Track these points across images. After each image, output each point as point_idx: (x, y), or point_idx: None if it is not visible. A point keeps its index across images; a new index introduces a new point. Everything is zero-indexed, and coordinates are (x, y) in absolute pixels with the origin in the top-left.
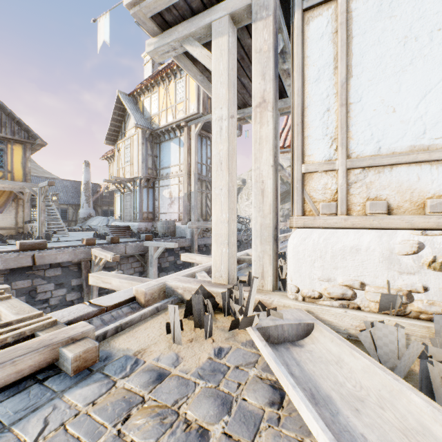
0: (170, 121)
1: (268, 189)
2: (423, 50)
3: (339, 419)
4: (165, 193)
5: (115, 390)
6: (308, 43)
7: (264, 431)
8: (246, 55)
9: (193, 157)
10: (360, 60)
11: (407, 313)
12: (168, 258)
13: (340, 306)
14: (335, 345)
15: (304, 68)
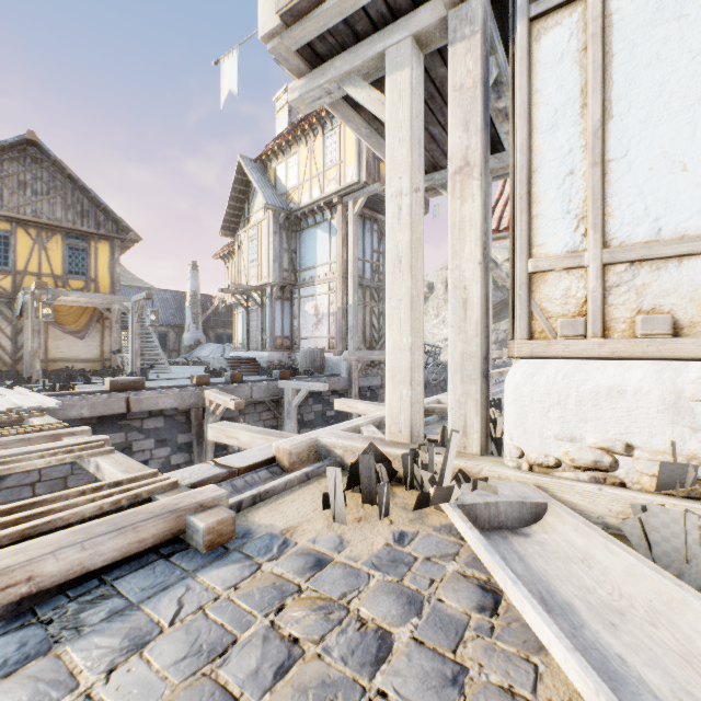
0: (315, 196)
1: (474, 299)
2: None
3: (584, 633)
4: (308, 307)
5: (261, 574)
6: (538, 70)
7: (470, 642)
8: (437, 92)
9: (350, 250)
10: (625, 91)
11: None
12: (313, 407)
13: (590, 480)
14: (581, 536)
15: (532, 110)
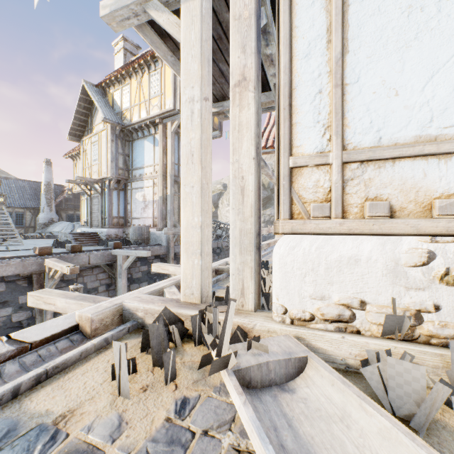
0: (143, 116)
1: (250, 187)
2: (430, 23)
3: None
4: (138, 196)
5: None
6: (296, 11)
7: None
8: (224, 34)
9: (169, 157)
10: (357, 32)
11: (416, 338)
12: (140, 268)
13: (336, 330)
14: (338, 391)
15: (292, 41)
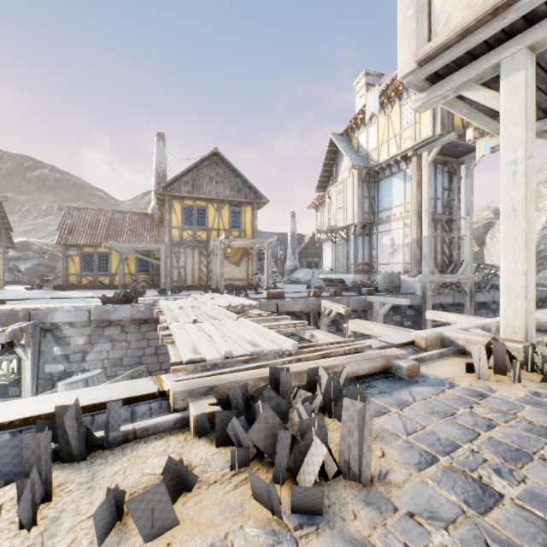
0: (392, 153)
1: None
2: None
3: None
4: (384, 239)
5: (447, 393)
6: None
7: None
8: (541, 70)
9: (424, 192)
10: None
11: None
12: (392, 317)
13: None
14: None
15: None
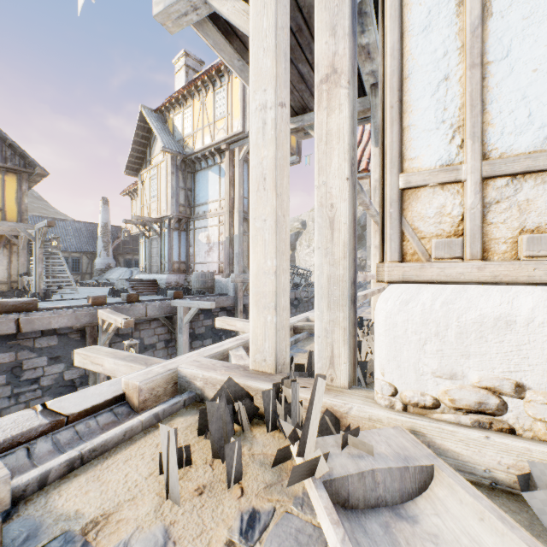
0: (207, 143)
1: (342, 218)
2: None
3: None
4: (201, 236)
5: None
6: None
7: None
8: (305, 24)
9: (236, 189)
10: None
11: None
12: (204, 322)
13: (474, 424)
14: (492, 532)
15: (404, 11)
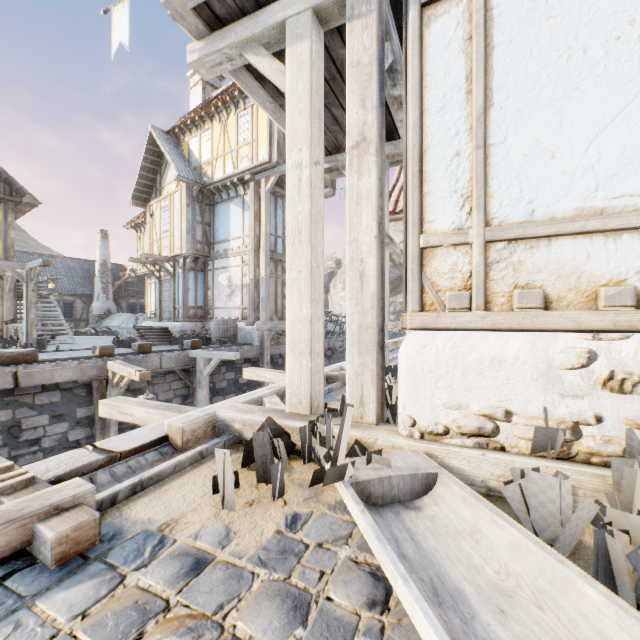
0: (229, 172)
1: (371, 272)
2: (595, 68)
3: (475, 629)
4: (222, 278)
5: (123, 591)
6: (429, 55)
7: None
8: (338, 74)
9: (263, 225)
10: (504, 81)
11: (573, 456)
12: (225, 375)
13: (475, 446)
14: (469, 507)
15: (423, 92)
